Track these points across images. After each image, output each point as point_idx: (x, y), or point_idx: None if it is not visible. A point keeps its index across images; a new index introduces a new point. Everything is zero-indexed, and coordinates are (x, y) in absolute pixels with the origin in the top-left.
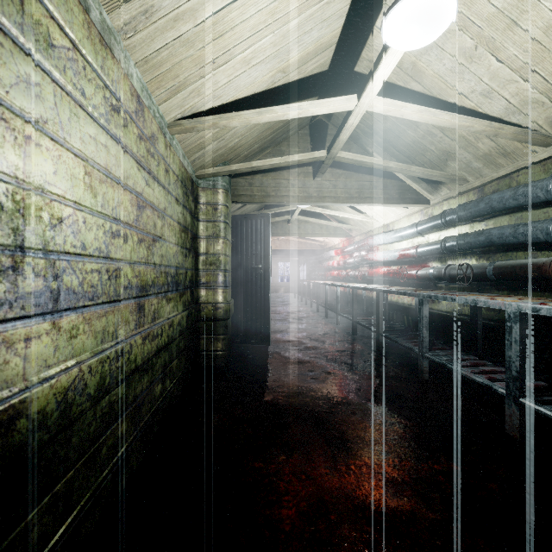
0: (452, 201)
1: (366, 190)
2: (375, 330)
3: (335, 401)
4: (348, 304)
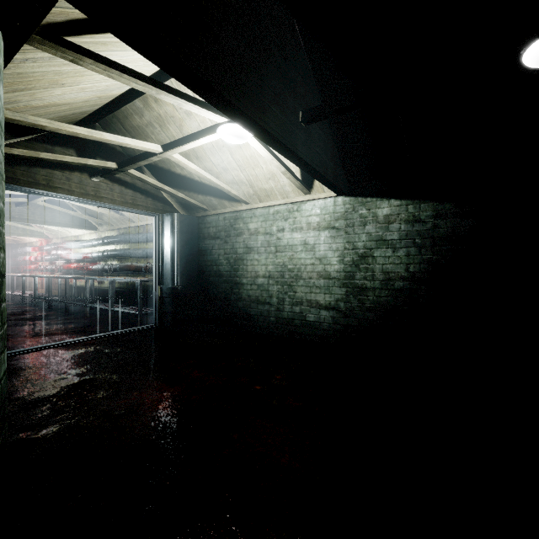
0: (109, 232)
1: (58, 218)
2: (64, 301)
3: (34, 327)
4: (46, 291)
